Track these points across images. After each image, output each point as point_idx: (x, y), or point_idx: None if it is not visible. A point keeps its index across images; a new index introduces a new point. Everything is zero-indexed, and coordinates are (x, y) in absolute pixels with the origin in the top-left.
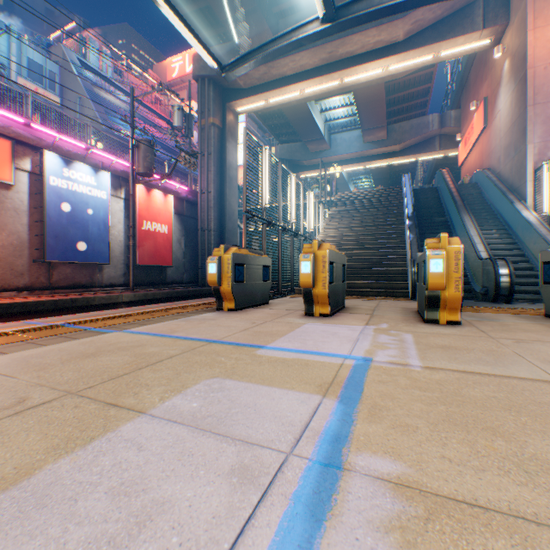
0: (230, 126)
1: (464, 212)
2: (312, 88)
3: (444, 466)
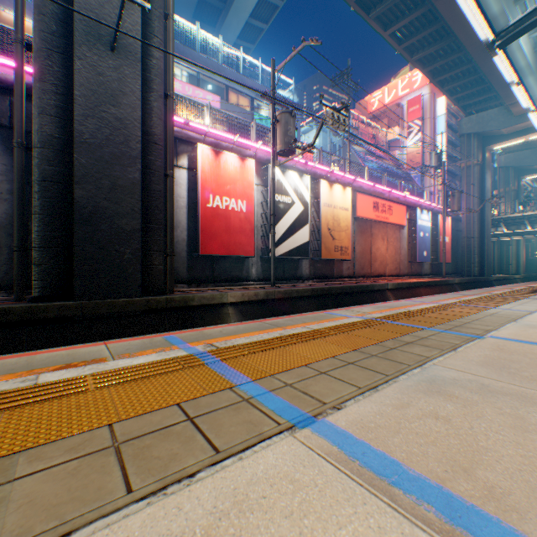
0: (486, 162)
1: None
2: None
3: None
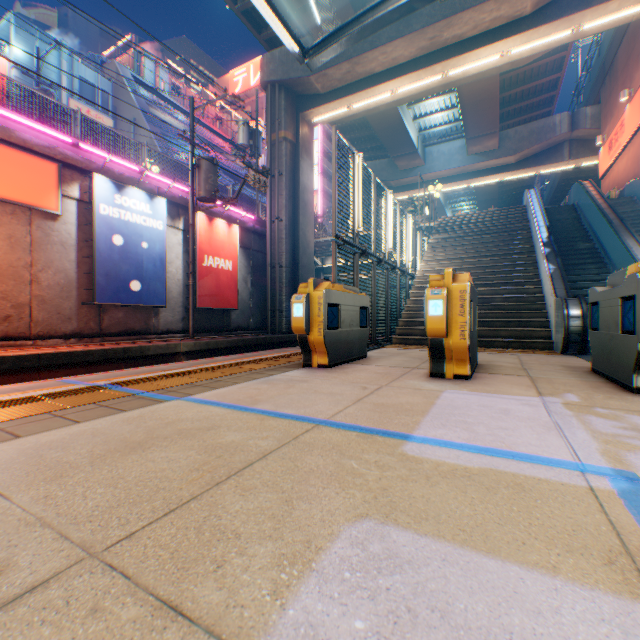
0: (305, 141)
1: (625, 234)
2: (406, 87)
3: None
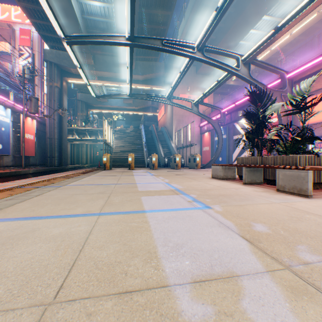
0: (65, 88)
1: (159, 142)
2: (108, 84)
3: (156, 173)
